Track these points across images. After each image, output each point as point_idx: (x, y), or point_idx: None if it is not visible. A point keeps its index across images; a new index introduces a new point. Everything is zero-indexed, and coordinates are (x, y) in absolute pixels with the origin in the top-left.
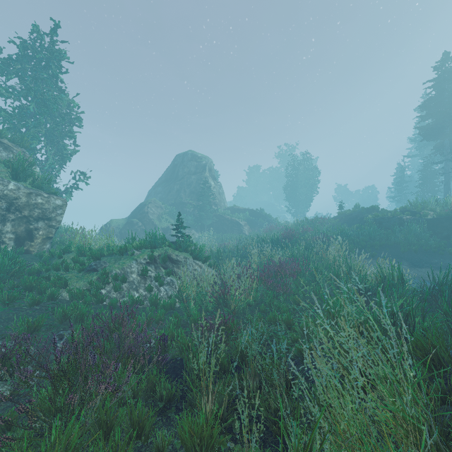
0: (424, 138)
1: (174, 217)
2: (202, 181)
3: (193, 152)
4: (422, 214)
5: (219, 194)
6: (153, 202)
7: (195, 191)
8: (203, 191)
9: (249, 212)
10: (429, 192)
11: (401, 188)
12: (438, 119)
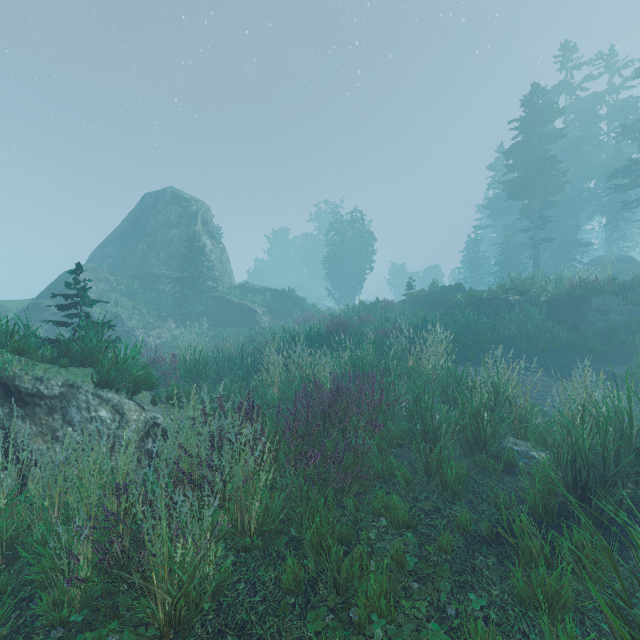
0: (510, 197)
1: (133, 298)
2: (190, 238)
3: (174, 189)
4: (534, 293)
5: (222, 263)
6: (91, 270)
7: (176, 256)
8: (189, 254)
9: (271, 294)
10: (511, 271)
11: (475, 267)
12: (526, 171)
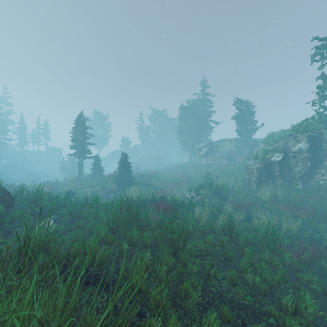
0: None
1: None
2: None
3: None
4: None
5: None
6: None
7: None
8: None
9: None
10: None
11: None
12: None
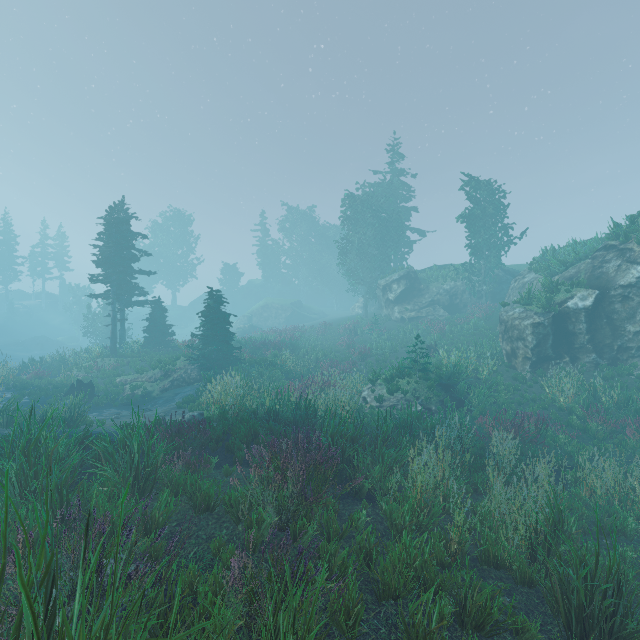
0: None
1: None
2: None
3: None
4: None
5: None
6: None
7: None
8: None
9: None
10: None
11: None
12: None
